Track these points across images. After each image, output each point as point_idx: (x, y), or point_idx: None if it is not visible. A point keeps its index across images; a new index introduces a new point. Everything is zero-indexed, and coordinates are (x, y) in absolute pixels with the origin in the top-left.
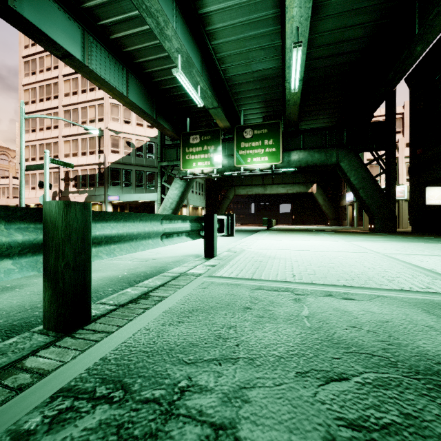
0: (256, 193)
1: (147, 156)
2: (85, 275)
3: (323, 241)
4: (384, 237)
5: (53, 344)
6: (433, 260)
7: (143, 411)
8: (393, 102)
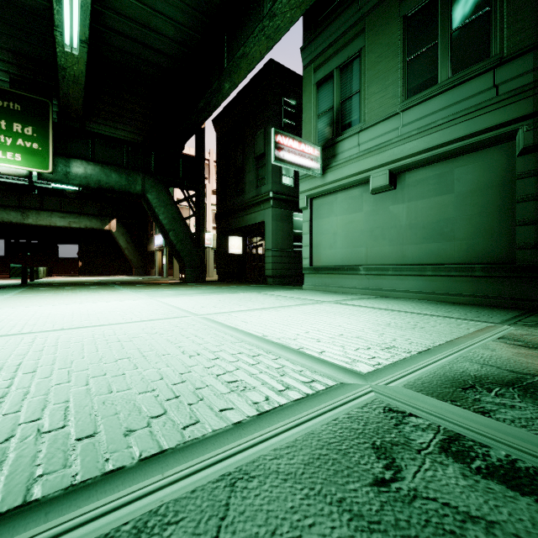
0: (4, 220)
1: None
2: None
3: (119, 301)
4: (197, 288)
5: None
6: (255, 319)
7: None
8: (202, 140)
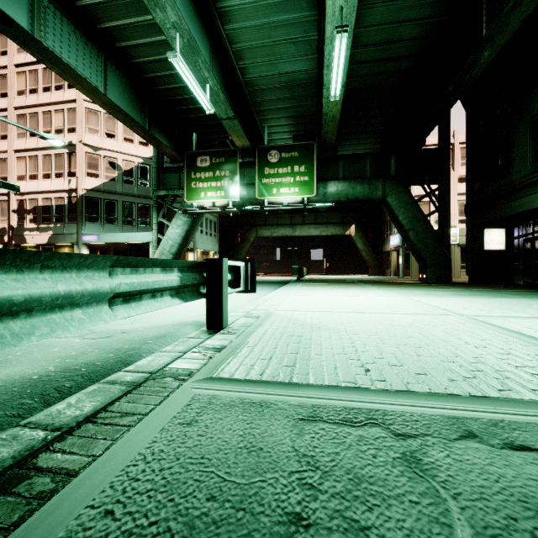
0: (283, 235)
1: (139, 182)
2: None
3: (375, 297)
4: (446, 290)
5: None
6: None
7: None
8: (447, 125)
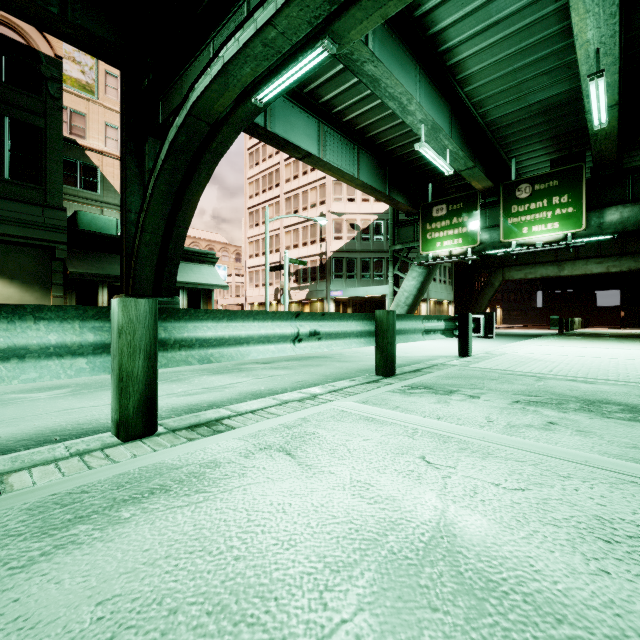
0: (543, 275)
1: (375, 238)
2: (394, 349)
3: None
4: None
5: (385, 378)
6: None
7: (440, 391)
8: None
